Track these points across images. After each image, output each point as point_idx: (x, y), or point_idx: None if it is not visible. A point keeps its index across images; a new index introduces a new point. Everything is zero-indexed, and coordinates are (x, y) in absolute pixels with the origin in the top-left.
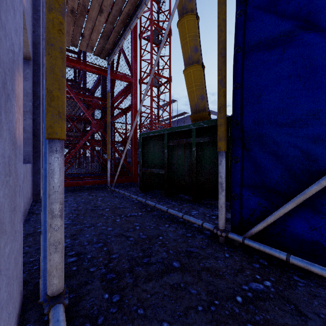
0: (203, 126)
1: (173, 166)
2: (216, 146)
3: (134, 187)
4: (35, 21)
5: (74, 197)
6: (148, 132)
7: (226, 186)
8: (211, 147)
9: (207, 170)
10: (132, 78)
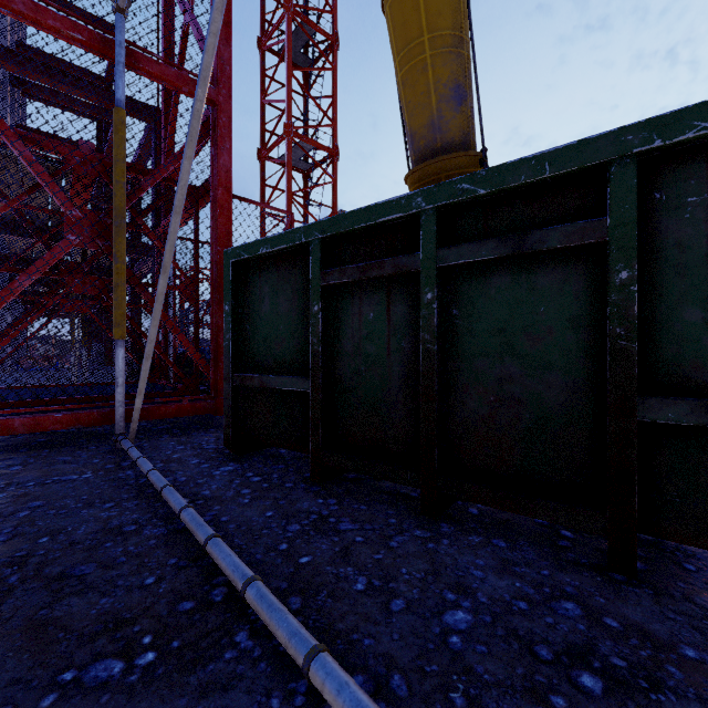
0: (472, 197)
1: (345, 365)
2: (531, 279)
3: (219, 430)
4: None
5: None
6: (253, 243)
7: (587, 457)
8: (508, 287)
9: (489, 383)
10: (214, 88)
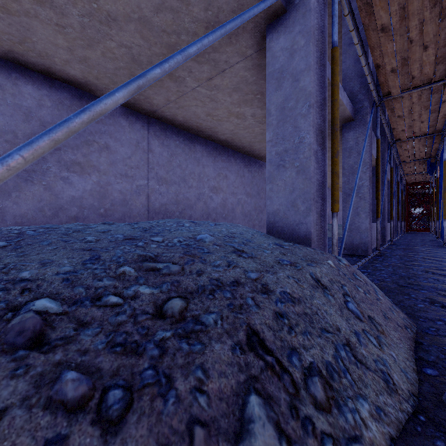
0: None
1: None
2: None
3: None
4: (400, 182)
5: (413, 234)
6: None
7: None
8: None
9: None
10: None
